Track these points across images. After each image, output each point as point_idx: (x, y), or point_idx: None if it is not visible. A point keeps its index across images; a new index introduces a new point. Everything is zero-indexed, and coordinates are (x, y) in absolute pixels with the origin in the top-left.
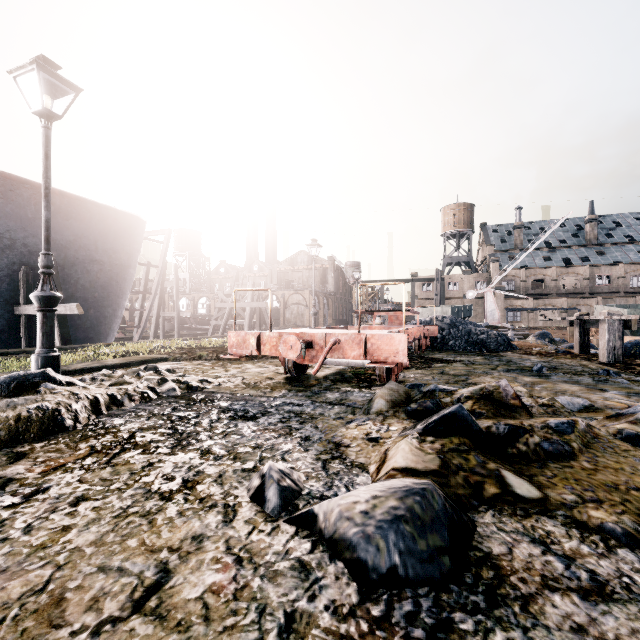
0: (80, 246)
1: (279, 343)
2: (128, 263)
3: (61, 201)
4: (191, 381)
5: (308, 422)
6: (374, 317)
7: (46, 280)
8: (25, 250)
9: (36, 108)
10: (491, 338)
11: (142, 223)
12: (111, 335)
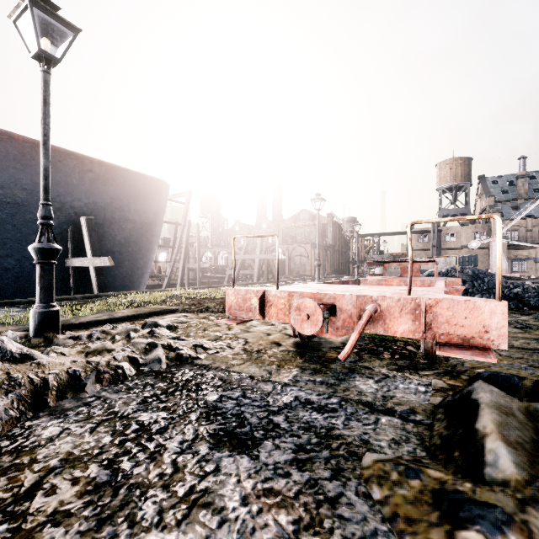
0: (116, 207)
1: (288, 306)
2: (155, 221)
3: (100, 169)
4: (183, 348)
5: (347, 472)
6: (384, 268)
7: (44, 231)
8: (72, 212)
9: (34, 51)
10: (529, 292)
11: (166, 186)
12: (143, 283)
